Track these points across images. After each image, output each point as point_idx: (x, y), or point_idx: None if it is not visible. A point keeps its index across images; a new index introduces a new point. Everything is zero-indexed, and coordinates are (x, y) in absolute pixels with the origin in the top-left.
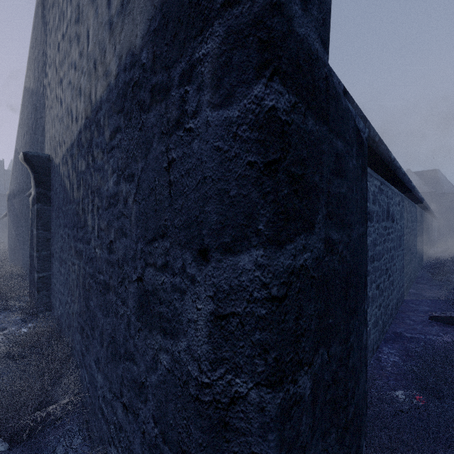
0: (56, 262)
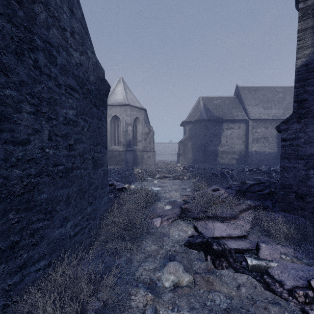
0: None
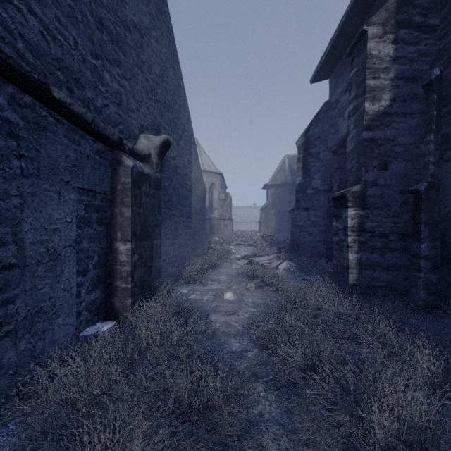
0: (167, 241)
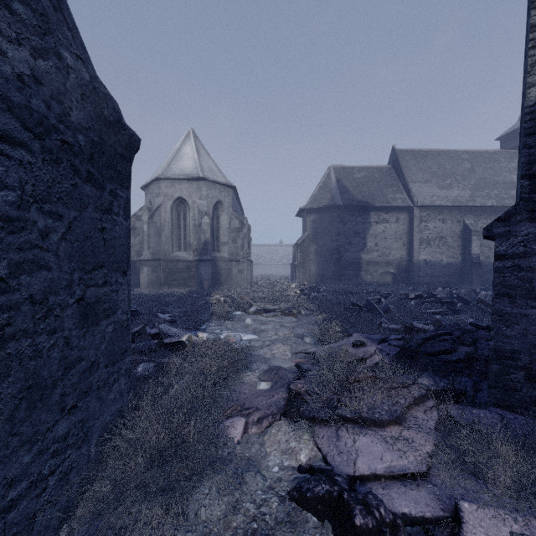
0: None
